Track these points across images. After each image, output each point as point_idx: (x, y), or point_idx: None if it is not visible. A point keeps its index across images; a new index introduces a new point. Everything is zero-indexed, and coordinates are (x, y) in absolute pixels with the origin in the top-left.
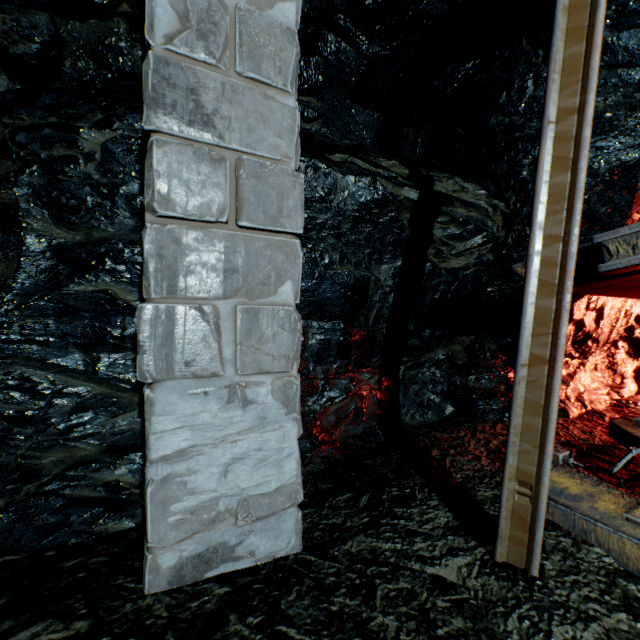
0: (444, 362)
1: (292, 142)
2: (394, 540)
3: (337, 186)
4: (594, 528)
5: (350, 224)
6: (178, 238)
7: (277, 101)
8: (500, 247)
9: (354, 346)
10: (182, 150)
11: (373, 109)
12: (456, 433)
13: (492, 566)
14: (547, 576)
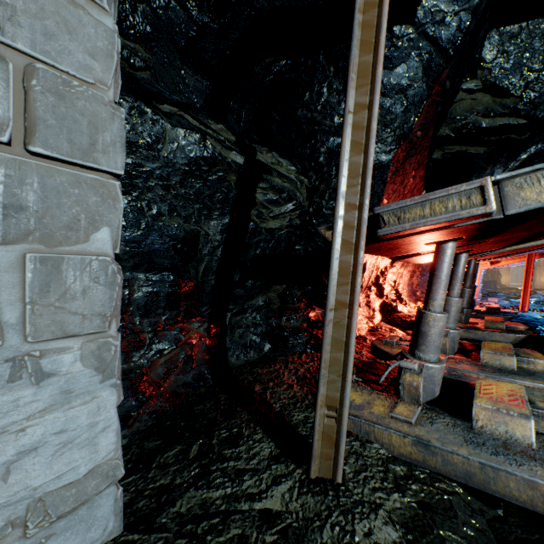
0: (263, 307)
1: (110, 68)
2: (225, 485)
3: (166, 136)
4: (373, 429)
5: (180, 177)
6: None
7: (89, 14)
8: (305, 214)
9: (184, 297)
10: None
11: (202, 76)
12: (273, 367)
13: (308, 484)
14: (348, 480)
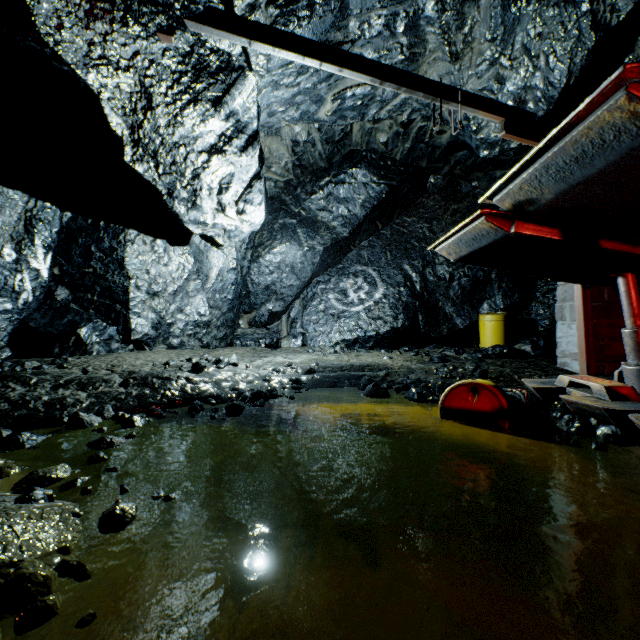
0: None
1: None
2: None
3: None
4: None
5: None
6: (560, 289)
7: None
8: None
9: None
10: None
11: None
12: None
13: None
14: None
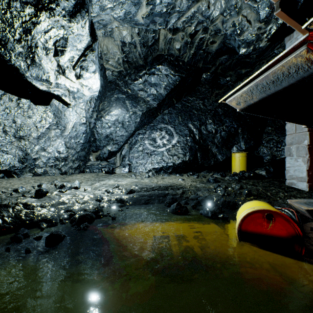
0: None
1: None
2: None
3: None
4: None
5: None
6: (288, 137)
7: None
8: None
9: None
10: (288, 124)
11: None
12: None
13: None
14: None
